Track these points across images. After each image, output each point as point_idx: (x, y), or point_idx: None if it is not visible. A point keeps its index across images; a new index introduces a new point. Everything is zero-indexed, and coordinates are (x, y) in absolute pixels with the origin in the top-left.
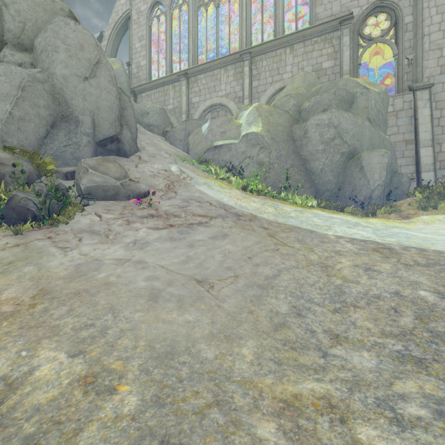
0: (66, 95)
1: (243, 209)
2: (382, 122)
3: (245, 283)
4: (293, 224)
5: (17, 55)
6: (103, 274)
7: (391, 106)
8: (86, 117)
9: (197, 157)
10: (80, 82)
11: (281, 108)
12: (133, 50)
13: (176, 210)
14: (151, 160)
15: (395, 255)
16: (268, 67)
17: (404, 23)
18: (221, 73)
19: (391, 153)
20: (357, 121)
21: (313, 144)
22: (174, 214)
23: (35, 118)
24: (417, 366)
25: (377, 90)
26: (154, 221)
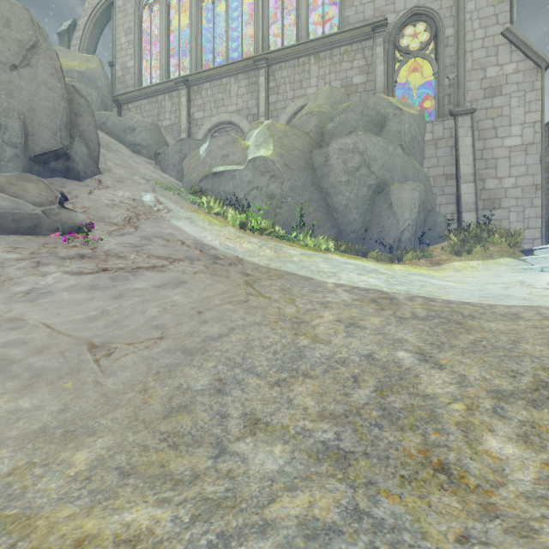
0: None
1: (228, 251)
2: (417, 151)
3: (167, 347)
4: (287, 270)
5: None
6: None
7: (430, 133)
8: (12, 121)
9: (190, 186)
10: (3, 71)
11: (301, 128)
12: (118, 46)
13: (125, 249)
14: (116, 185)
15: (393, 306)
16: (289, 78)
17: (444, 36)
18: (231, 83)
19: (427, 188)
20: (388, 147)
21: (336, 174)
22: (119, 255)
23: None
24: (336, 466)
25: (412, 112)
26: (81, 263)
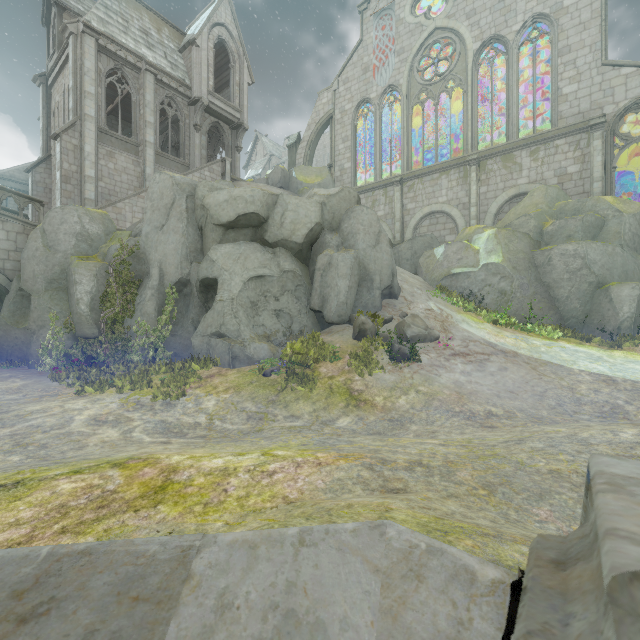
0: (365, 263)
1: (504, 346)
2: (638, 244)
3: (531, 394)
4: (546, 360)
5: (333, 238)
6: (469, 387)
7: None
8: (377, 276)
9: (434, 284)
10: (371, 251)
11: (520, 228)
12: (336, 152)
13: (464, 349)
14: (413, 300)
15: (615, 384)
16: (499, 171)
17: None
18: (442, 177)
19: None
20: (607, 249)
21: (558, 272)
22: (466, 353)
23: (354, 284)
24: (602, 418)
25: (633, 212)
26: (458, 358)
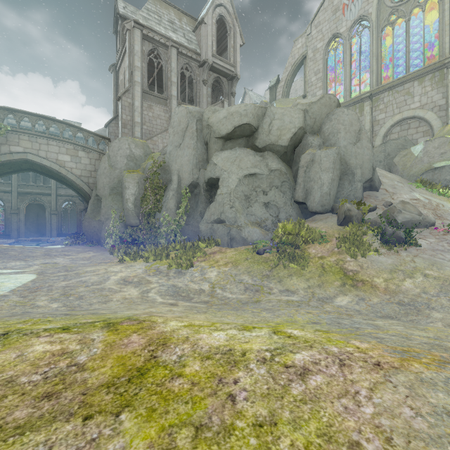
0: (346, 158)
1: None
2: None
3: None
4: None
5: (314, 139)
6: None
7: None
8: (358, 170)
9: (413, 179)
10: (352, 147)
11: None
12: (309, 84)
13: None
14: (395, 191)
15: None
16: None
17: None
18: (414, 85)
19: None
20: None
21: None
22: None
23: (336, 177)
24: None
25: None
26: None
